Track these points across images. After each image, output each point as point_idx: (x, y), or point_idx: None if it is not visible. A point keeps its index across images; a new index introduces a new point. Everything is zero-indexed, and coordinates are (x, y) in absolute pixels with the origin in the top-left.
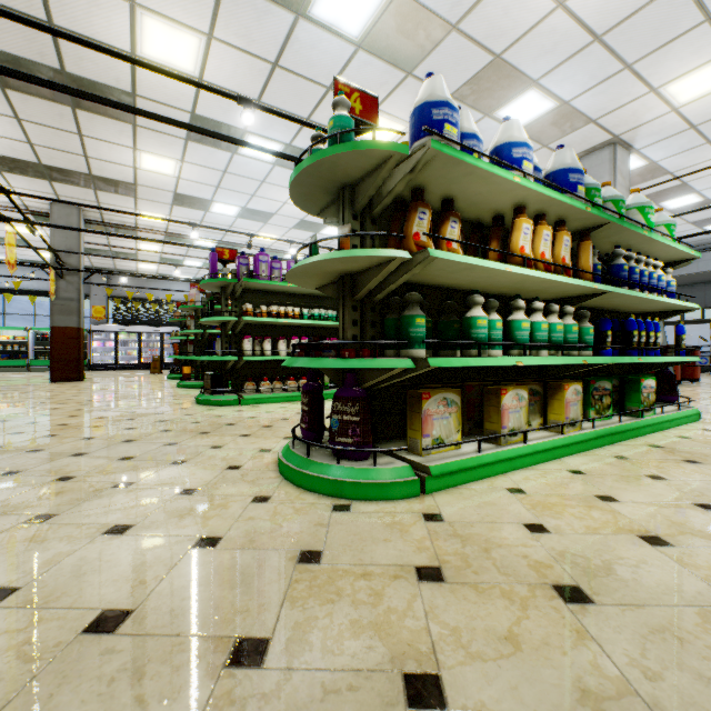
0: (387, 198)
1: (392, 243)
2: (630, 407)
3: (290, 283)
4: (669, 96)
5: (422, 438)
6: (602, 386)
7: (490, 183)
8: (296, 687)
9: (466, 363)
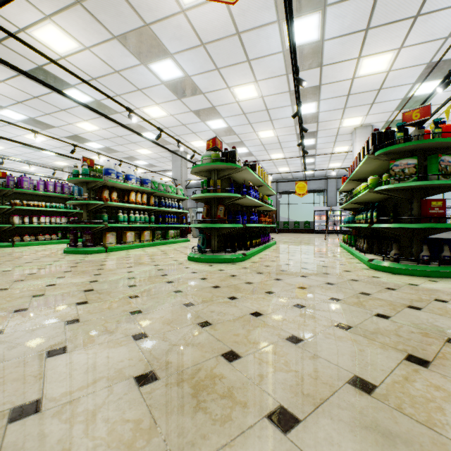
0: (97, 186)
1: (99, 196)
2: (167, 238)
3: (41, 192)
4: (192, 144)
5: (107, 242)
6: (158, 232)
7: (124, 185)
8: (91, 259)
9: (117, 226)
